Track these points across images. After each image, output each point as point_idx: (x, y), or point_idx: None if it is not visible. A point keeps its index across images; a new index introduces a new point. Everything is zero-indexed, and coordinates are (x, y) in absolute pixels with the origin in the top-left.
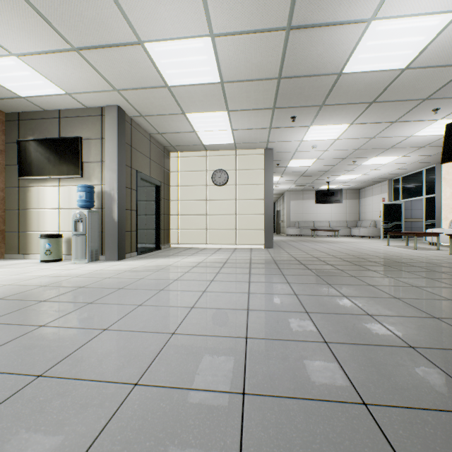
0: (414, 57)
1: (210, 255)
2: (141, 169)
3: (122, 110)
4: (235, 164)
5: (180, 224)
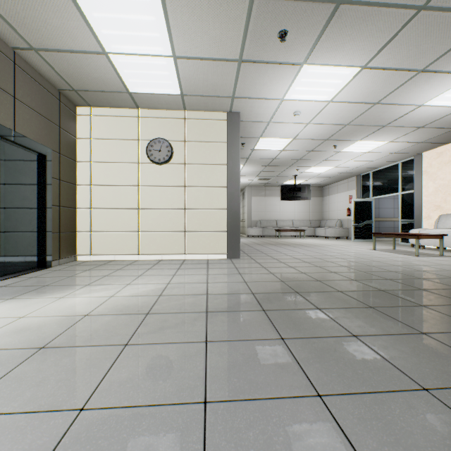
0: None
1: (129, 281)
2: None
3: None
4: (184, 131)
5: (94, 222)
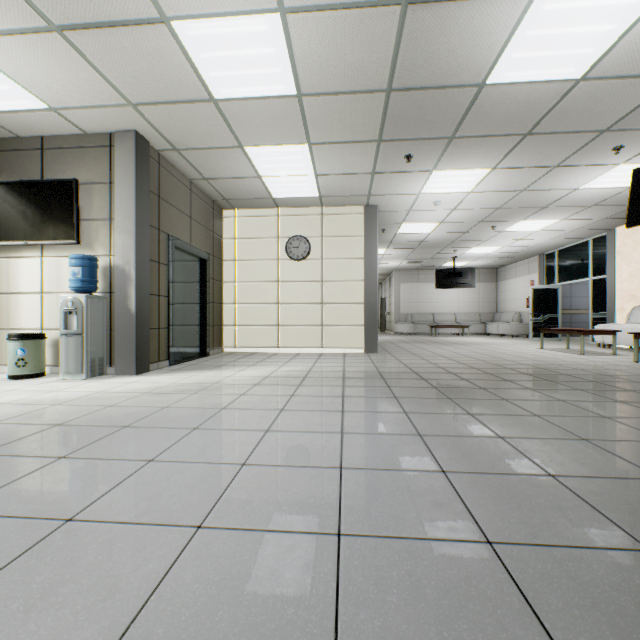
0: (596, 60)
1: (282, 364)
2: (176, 232)
3: (143, 139)
4: (321, 228)
5: (238, 317)
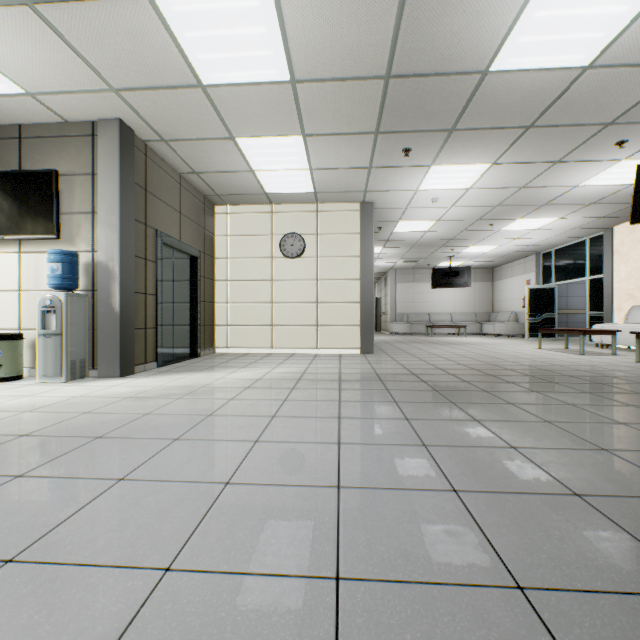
0: (605, 45)
1: (275, 366)
2: (164, 228)
3: (129, 128)
4: (316, 225)
5: (230, 317)
